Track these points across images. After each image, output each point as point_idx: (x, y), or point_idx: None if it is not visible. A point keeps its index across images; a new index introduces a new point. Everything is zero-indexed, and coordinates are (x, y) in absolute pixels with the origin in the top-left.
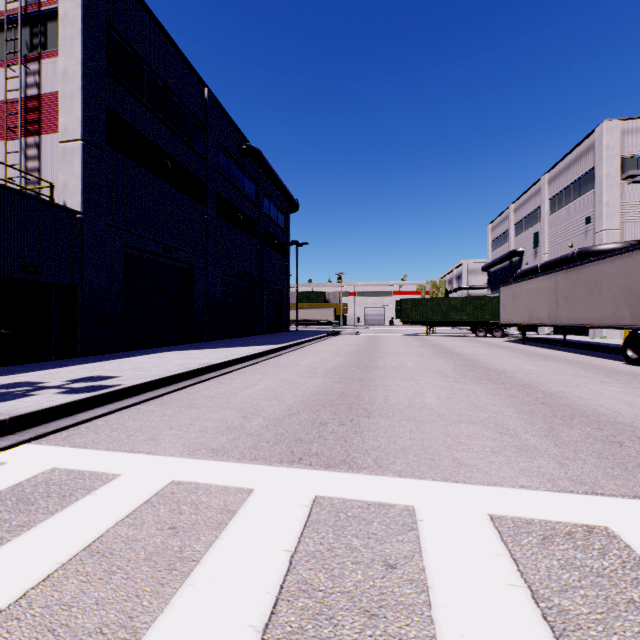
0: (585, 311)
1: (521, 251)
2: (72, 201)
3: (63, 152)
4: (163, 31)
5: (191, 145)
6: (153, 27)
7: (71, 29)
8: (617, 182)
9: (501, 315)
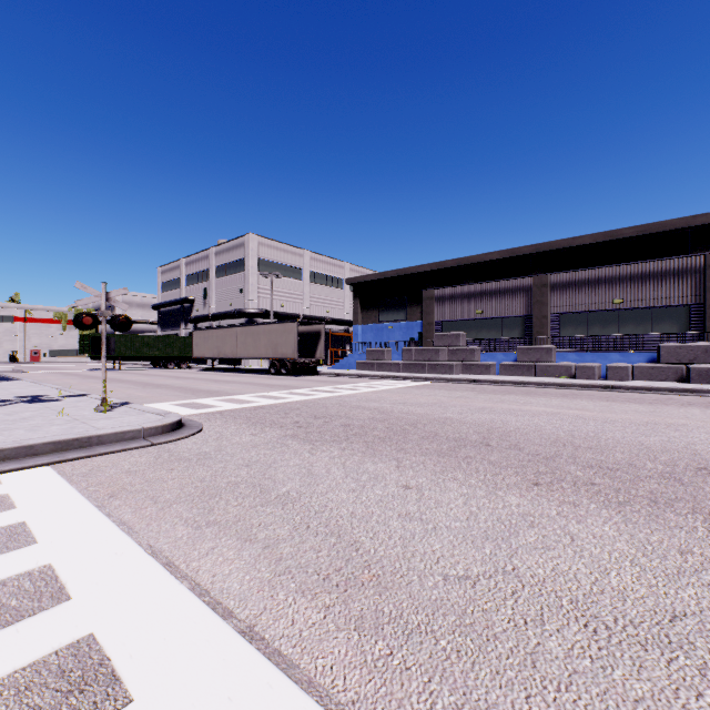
0: (253, 351)
1: (193, 300)
2: None
3: None
4: None
5: None
6: None
7: None
8: (257, 272)
9: (195, 352)
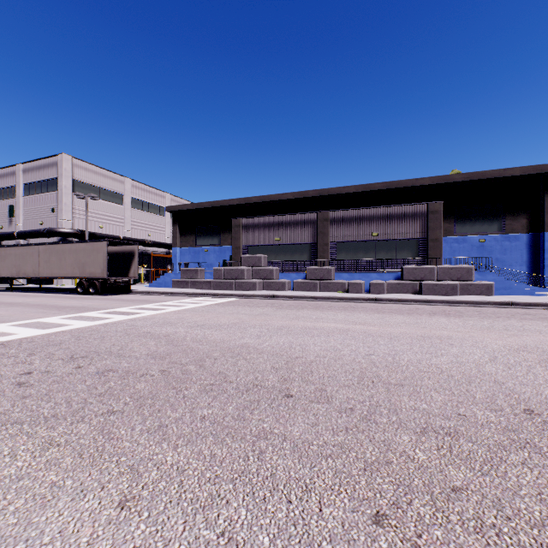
0: (58, 270)
1: None
2: None
3: None
4: None
5: None
6: None
7: None
8: (71, 193)
9: None
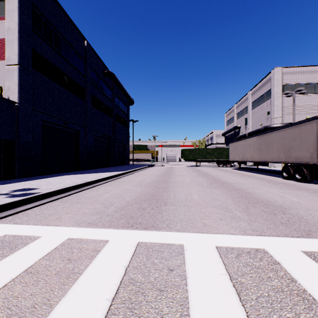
0: (266, 155)
1: (239, 126)
2: (13, 96)
3: (7, 70)
4: (63, 10)
5: (78, 69)
6: (57, 8)
7: (12, 6)
8: (280, 96)
9: (230, 156)
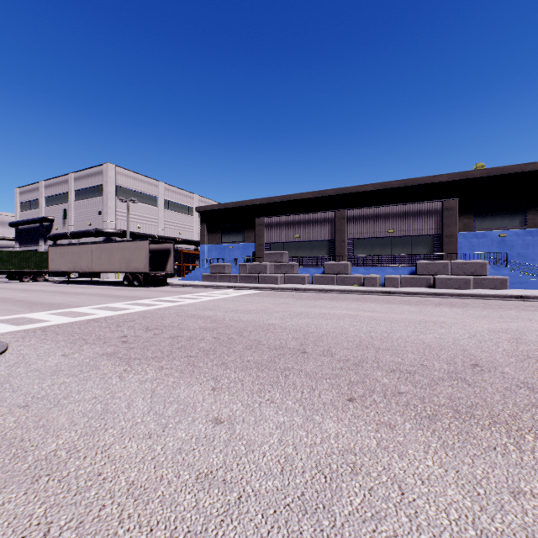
0: (108, 265)
1: (53, 219)
2: None
3: None
4: None
5: None
6: None
7: None
8: (115, 197)
9: (50, 266)
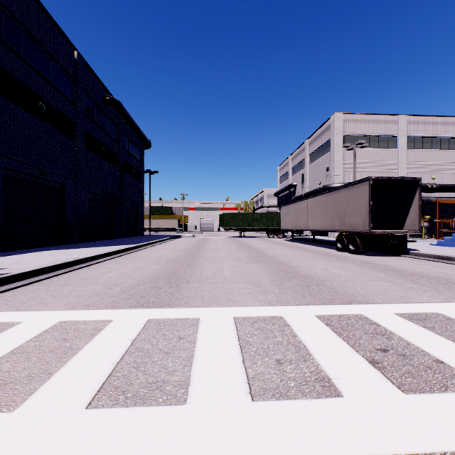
0: (320, 222)
1: (295, 185)
2: None
3: None
4: (38, 2)
5: (63, 93)
6: None
7: None
8: (341, 148)
9: (281, 224)
